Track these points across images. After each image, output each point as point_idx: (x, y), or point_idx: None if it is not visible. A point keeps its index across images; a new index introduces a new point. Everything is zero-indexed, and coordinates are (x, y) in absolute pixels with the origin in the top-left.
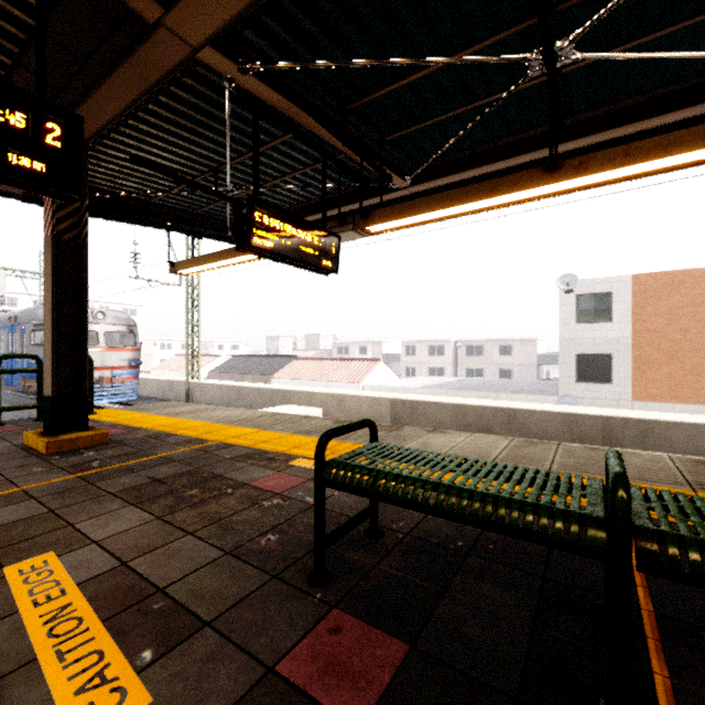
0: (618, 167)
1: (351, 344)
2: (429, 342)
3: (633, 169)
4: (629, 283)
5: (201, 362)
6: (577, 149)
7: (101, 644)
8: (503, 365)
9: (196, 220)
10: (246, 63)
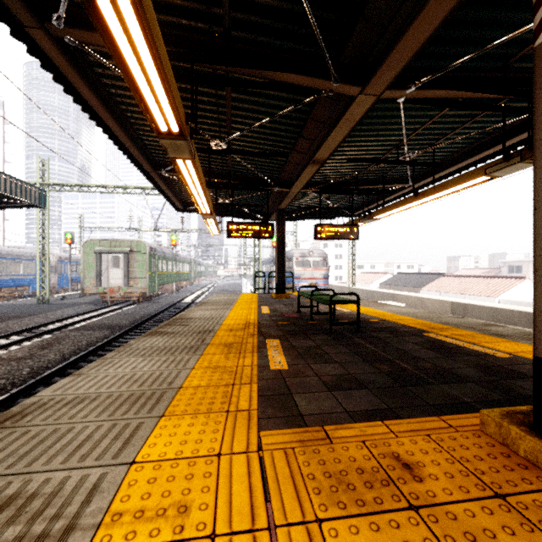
0: (432, 195)
1: (524, 262)
2: None
3: (446, 192)
4: None
5: (374, 278)
6: (494, 152)
7: (268, 311)
8: None
9: (333, 211)
10: (311, 188)
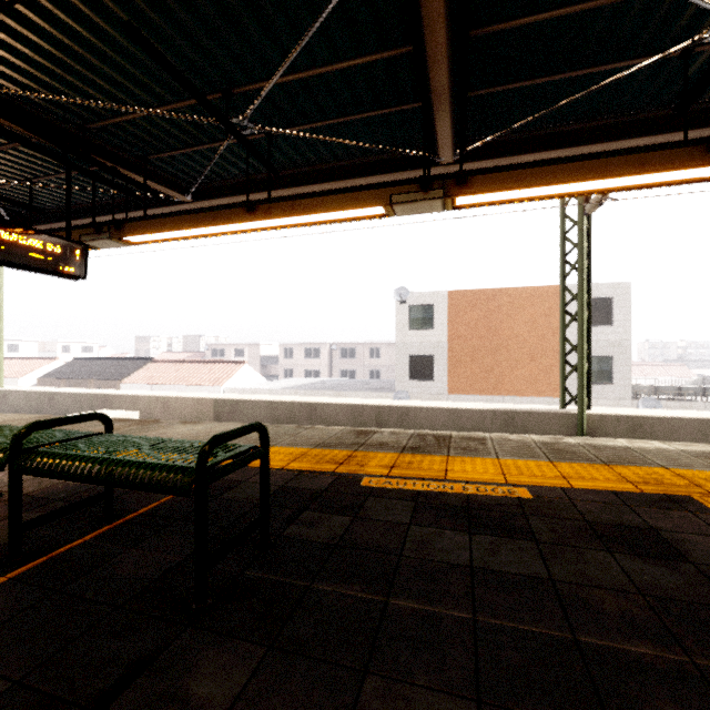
0: (289, 217)
1: (228, 346)
2: (306, 344)
3: (306, 218)
4: (445, 298)
5: (28, 367)
6: (321, 191)
7: None
8: (373, 366)
9: None
10: None
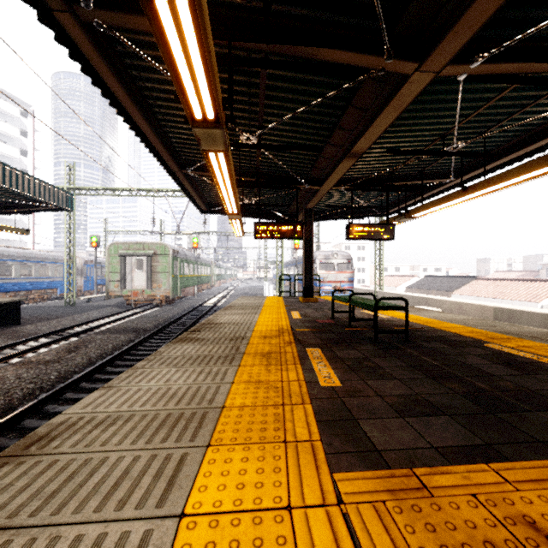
0: (486, 189)
1: None
2: None
3: (502, 184)
4: None
5: (400, 281)
6: None
7: (299, 316)
8: None
9: (362, 211)
10: (343, 185)
